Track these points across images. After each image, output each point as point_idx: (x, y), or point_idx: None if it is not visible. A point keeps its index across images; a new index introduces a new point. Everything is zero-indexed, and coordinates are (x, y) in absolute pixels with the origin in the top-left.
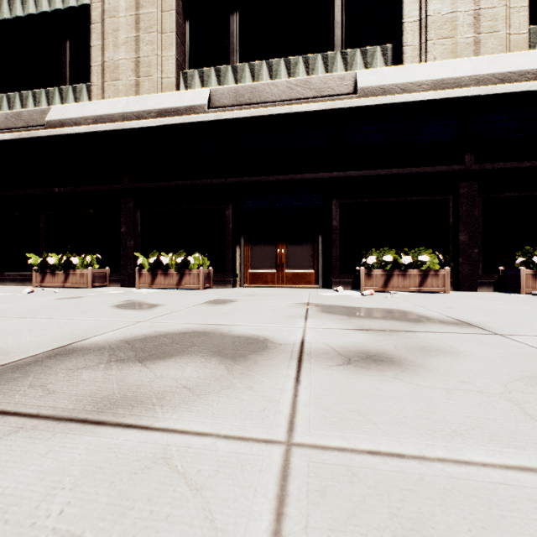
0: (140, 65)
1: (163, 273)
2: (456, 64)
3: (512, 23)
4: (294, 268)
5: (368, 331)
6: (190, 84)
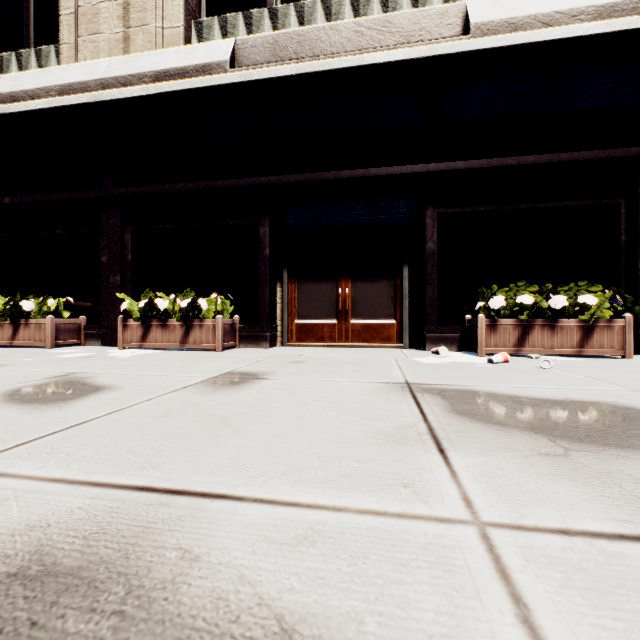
0: (130, 10)
1: (159, 325)
2: None
3: None
4: (365, 318)
5: None
6: (206, 39)
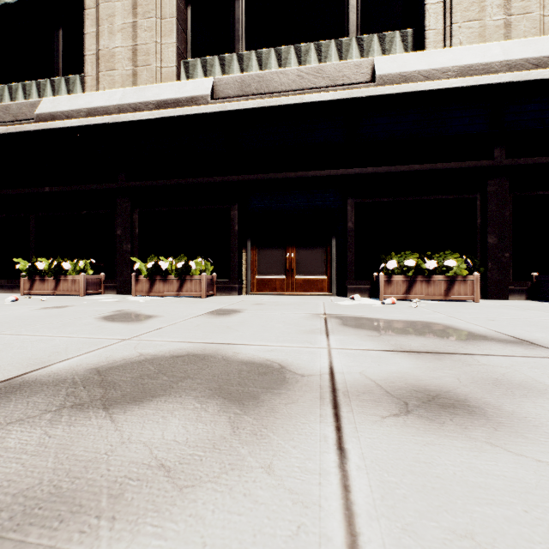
0: (138, 54)
1: (162, 280)
2: (484, 48)
3: (546, 3)
4: (305, 274)
5: (411, 353)
6: (191, 74)
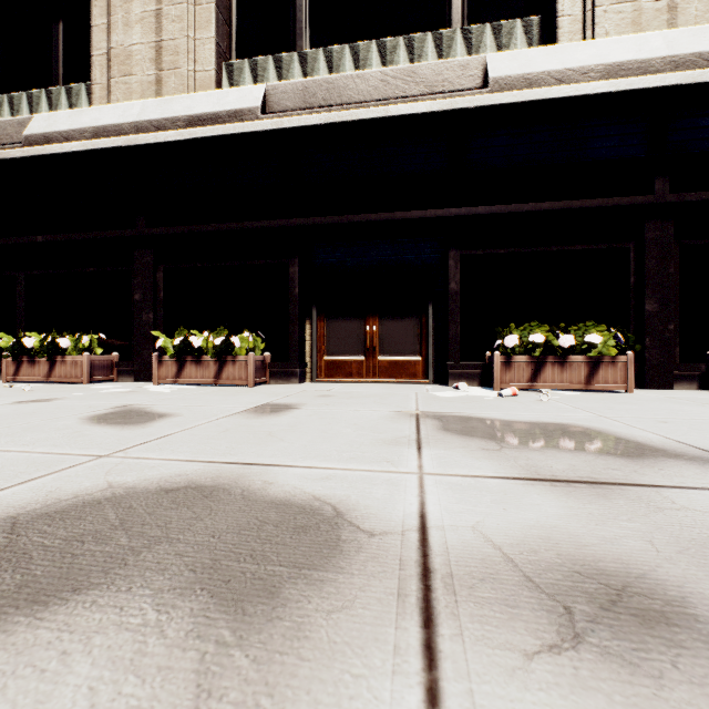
0: (163, 53)
1: (194, 362)
2: (640, 40)
3: None
4: (392, 354)
5: (555, 483)
6: (237, 81)
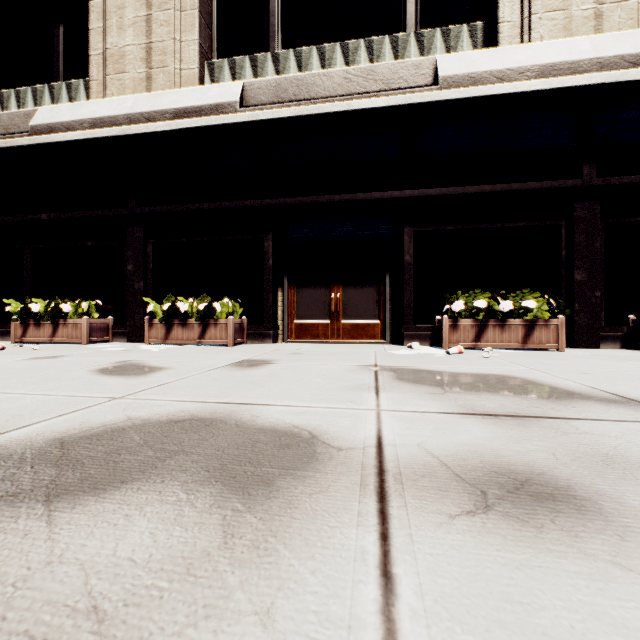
0: (152, 53)
1: (180, 325)
2: (570, 44)
3: None
4: (354, 318)
5: (486, 416)
6: (217, 78)
